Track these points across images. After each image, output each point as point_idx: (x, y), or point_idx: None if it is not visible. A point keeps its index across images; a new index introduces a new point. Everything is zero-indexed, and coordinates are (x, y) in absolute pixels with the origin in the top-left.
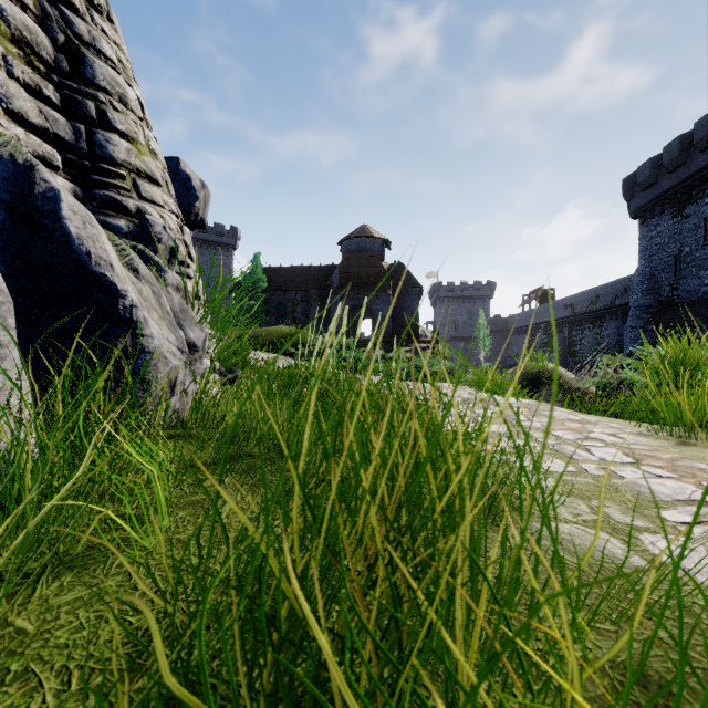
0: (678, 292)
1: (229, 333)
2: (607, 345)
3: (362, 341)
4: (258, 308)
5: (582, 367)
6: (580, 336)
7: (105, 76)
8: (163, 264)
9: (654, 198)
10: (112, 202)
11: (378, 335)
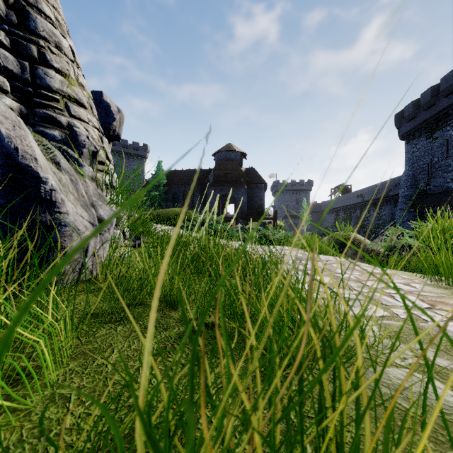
0: (430, 187)
1: (138, 212)
2: (385, 221)
3: (228, 218)
4: (160, 196)
5: (368, 235)
6: (367, 215)
7: (45, 29)
8: (81, 161)
9: (415, 127)
10: (49, 118)
11: (238, 214)
